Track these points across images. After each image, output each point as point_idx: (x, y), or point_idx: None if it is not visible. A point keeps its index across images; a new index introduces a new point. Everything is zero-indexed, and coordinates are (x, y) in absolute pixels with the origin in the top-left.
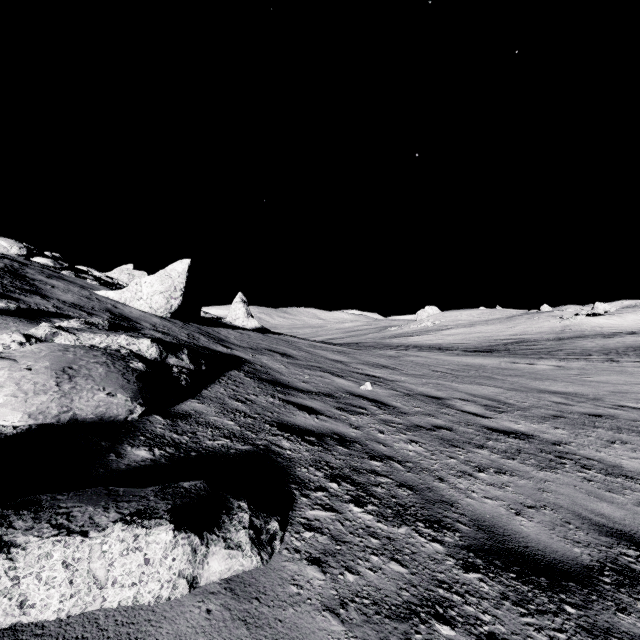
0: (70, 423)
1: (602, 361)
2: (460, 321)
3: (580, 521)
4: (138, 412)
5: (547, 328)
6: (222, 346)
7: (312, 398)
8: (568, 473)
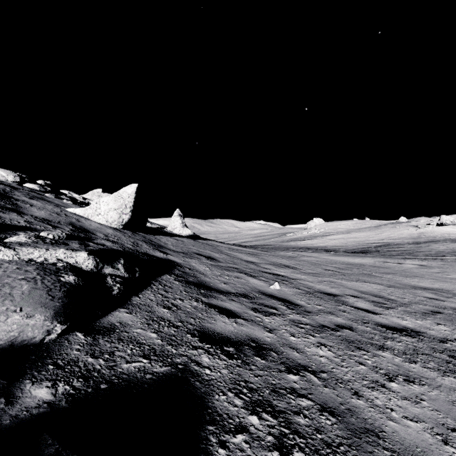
0: None
1: (455, 261)
2: (339, 229)
3: None
4: (57, 332)
5: (406, 234)
6: (160, 252)
7: (231, 299)
8: None
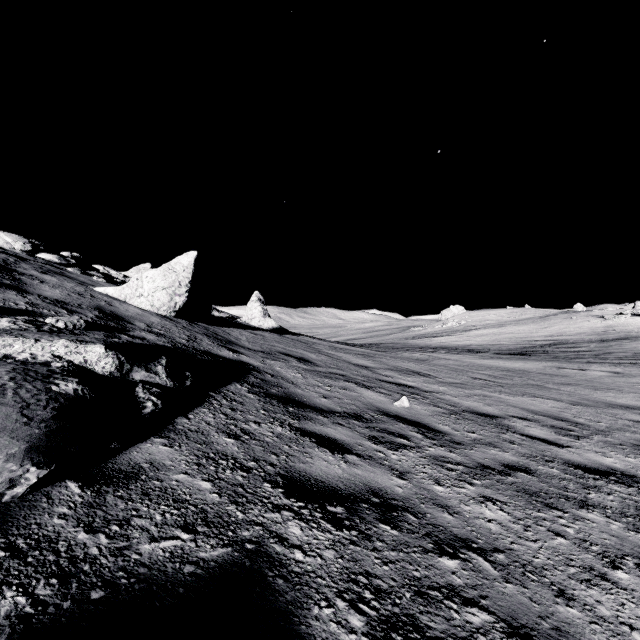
0: None
1: None
2: (488, 321)
3: None
4: (28, 482)
5: (587, 329)
6: (228, 350)
7: (335, 423)
8: None
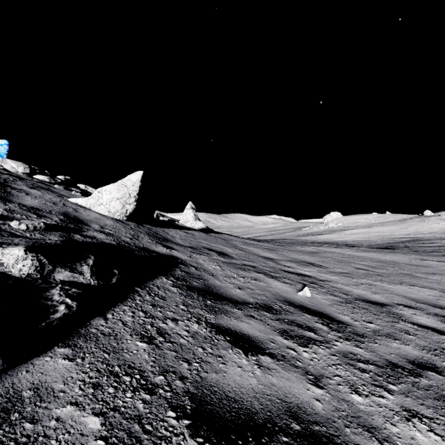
0: None
1: None
2: (359, 223)
3: None
4: None
5: (437, 229)
6: (162, 246)
7: (248, 315)
8: None
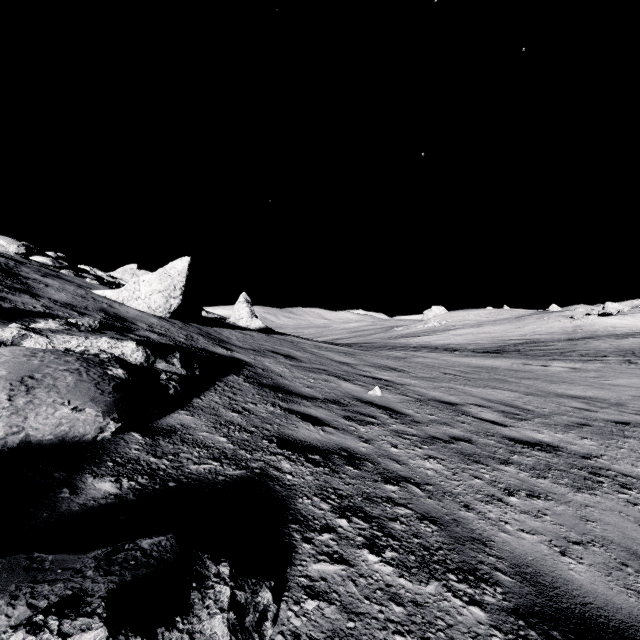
0: (20, 447)
1: (619, 363)
2: (467, 321)
3: (638, 562)
4: (111, 430)
5: (557, 328)
6: (222, 348)
7: (317, 406)
8: (608, 495)
